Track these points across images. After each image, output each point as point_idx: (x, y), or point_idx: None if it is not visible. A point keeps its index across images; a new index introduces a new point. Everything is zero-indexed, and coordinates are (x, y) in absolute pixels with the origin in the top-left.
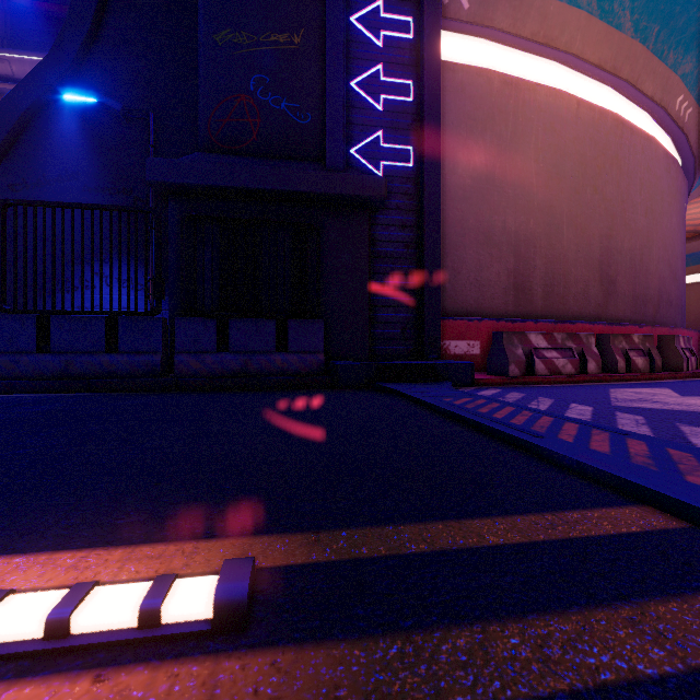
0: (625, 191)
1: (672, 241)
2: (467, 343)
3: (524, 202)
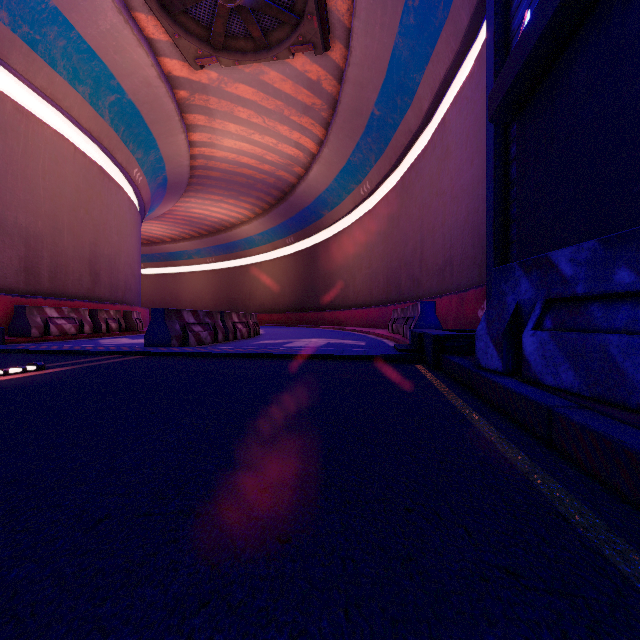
0: (106, 217)
1: (133, 252)
2: None
3: (34, 207)
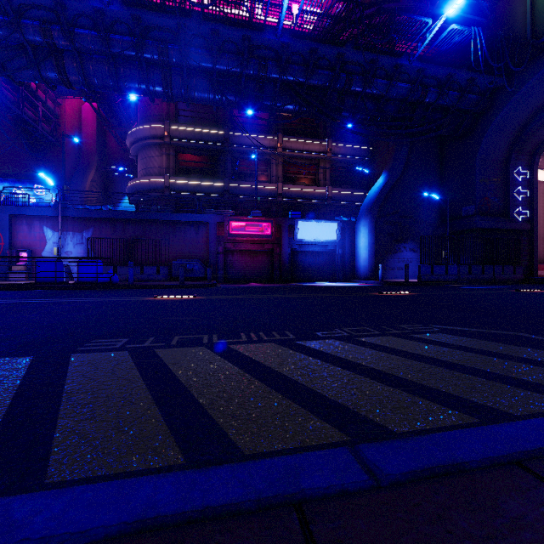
0: None
1: None
2: (540, 272)
3: None
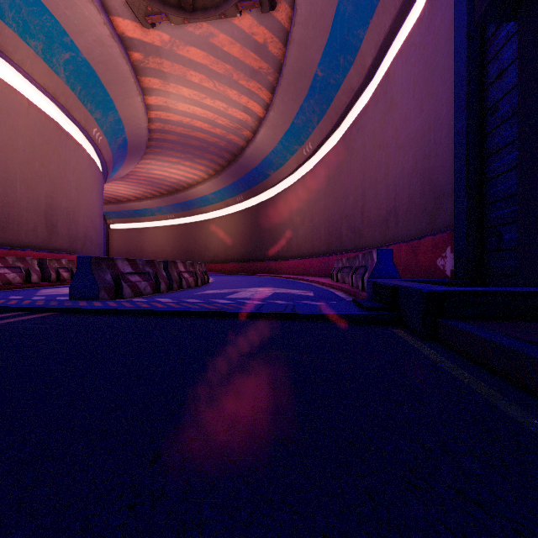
0: (63, 171)
1: (93, 206)
2: None
3: None
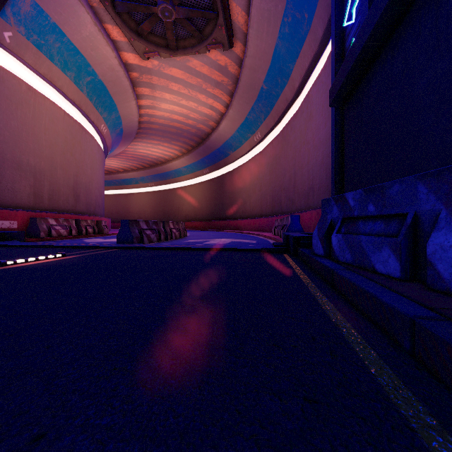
0: (83, 157)
1: (100, 180)
2: (10, 222)
3: (39, 152)
